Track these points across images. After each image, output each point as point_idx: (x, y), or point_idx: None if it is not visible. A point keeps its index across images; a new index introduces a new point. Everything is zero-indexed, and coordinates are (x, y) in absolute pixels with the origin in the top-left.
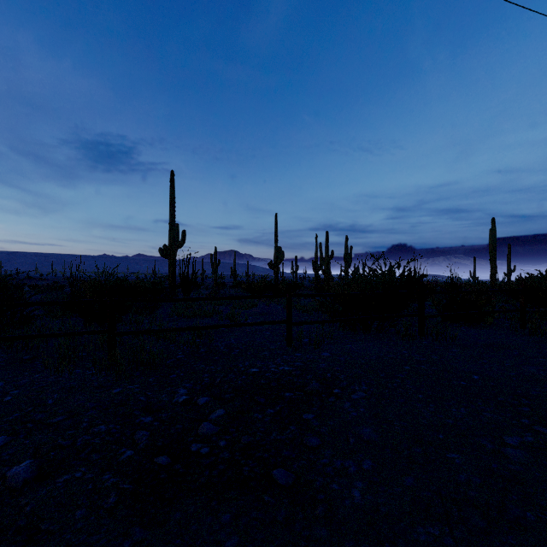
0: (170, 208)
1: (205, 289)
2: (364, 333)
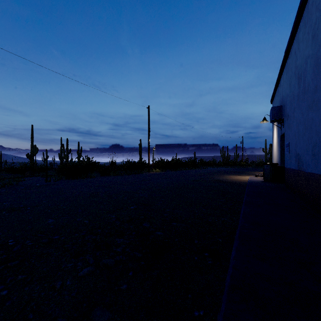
0: None
1: None
2: (72, 179)
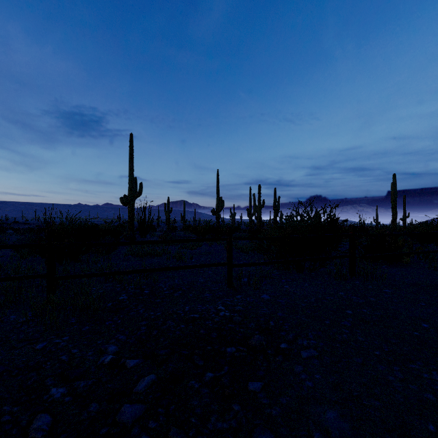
0: (129, 165)
1: (160, 231)
2: (298, 272)
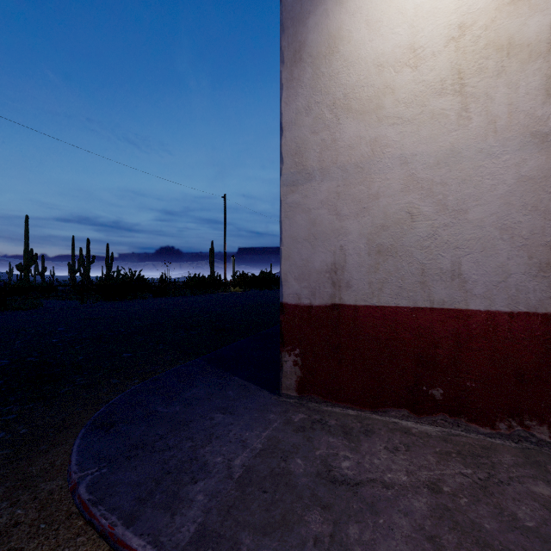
0: None
1: None
2: (114, 301)
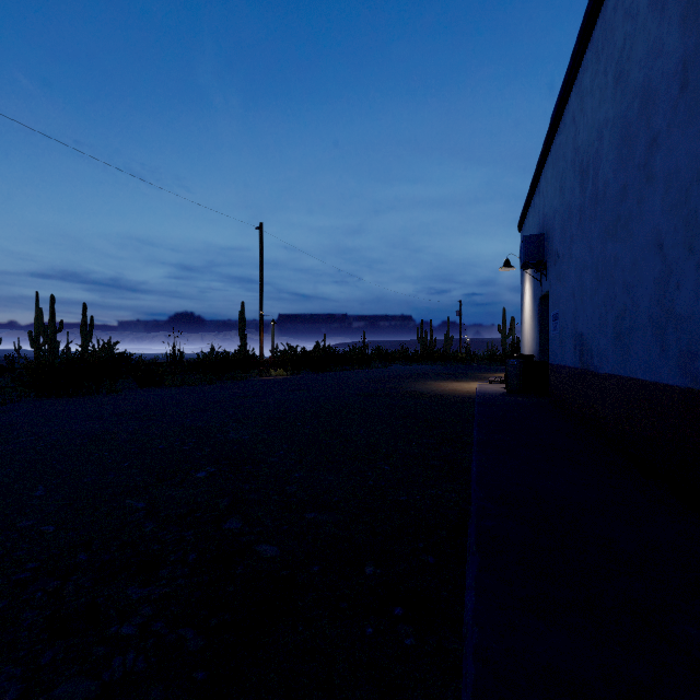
0: None
1: None
2: (57, 397)
